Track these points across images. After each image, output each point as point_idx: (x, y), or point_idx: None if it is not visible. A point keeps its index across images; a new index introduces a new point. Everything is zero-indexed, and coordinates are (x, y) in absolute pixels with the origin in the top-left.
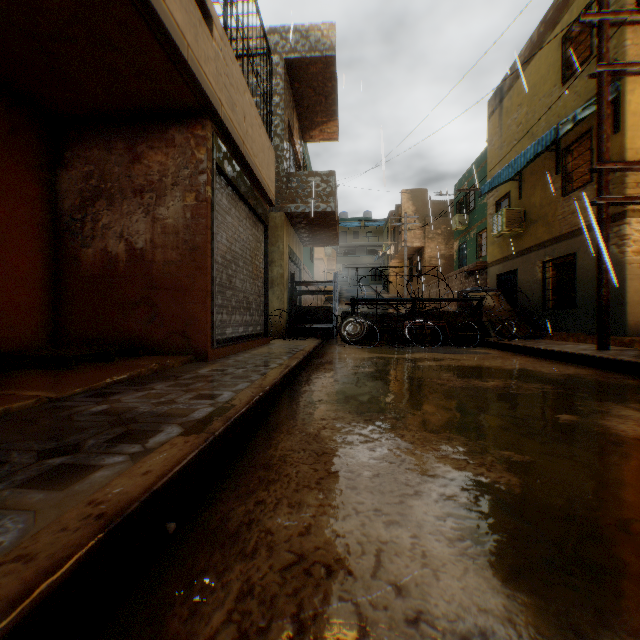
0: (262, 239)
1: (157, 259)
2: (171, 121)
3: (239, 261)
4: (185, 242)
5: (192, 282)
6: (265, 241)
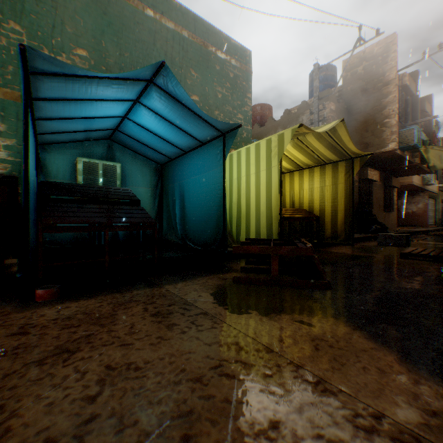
0: (432, 202)
1: (416, 212)
2: (419, 192)
3: (429, 210)
4: (422, 210)
5: (423, 216)
6: (433, 203)
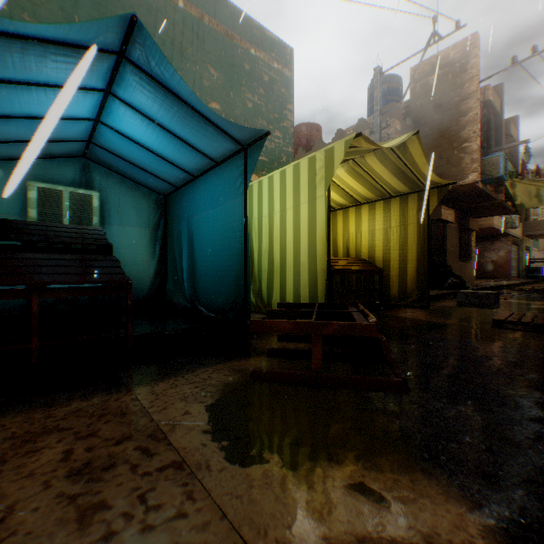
0: (515, 250)
1: (497, 262)
2: (500, 237)
3: (511, 259)
4: (503, 259)
5: (505, 266)
6: (516, 250)
